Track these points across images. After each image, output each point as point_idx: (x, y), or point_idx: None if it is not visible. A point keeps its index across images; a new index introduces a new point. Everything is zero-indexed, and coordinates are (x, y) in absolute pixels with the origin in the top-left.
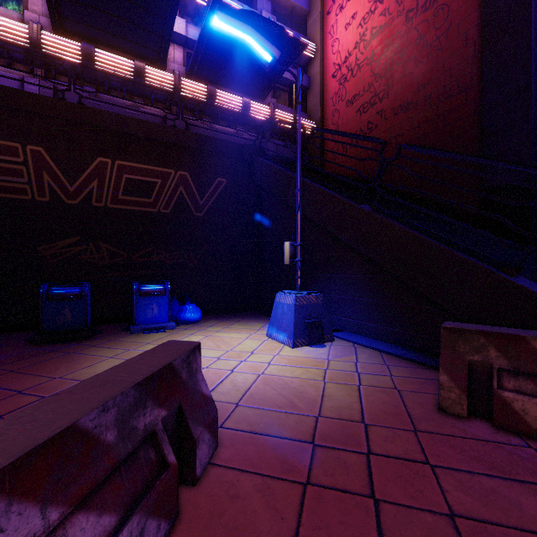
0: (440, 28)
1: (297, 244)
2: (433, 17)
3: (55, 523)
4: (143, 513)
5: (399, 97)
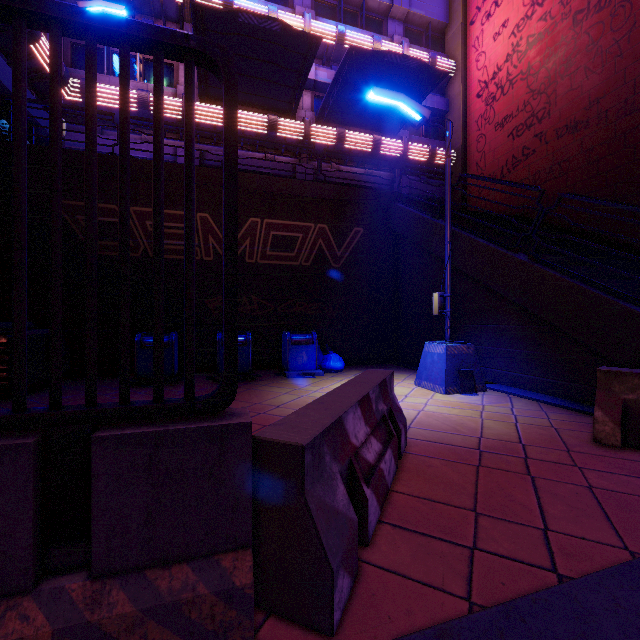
0: (619, 30)
1: (446, 295)
2: (610, 17)
3: (369, 432)
4: (391, 449)
5: (564, 116)
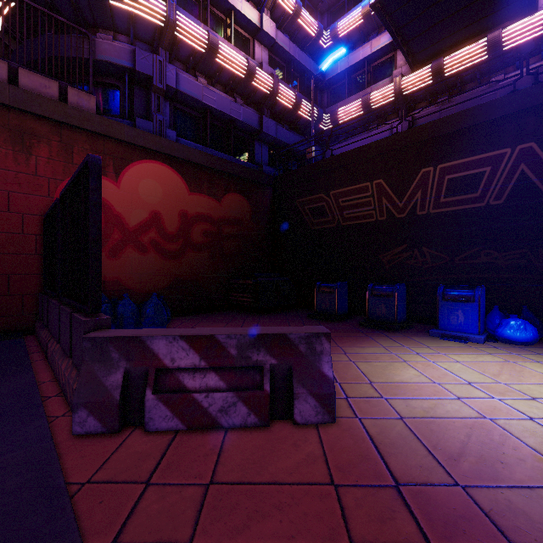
0: None
1: None
2: None
3: (202, 366)
4: (236, 395)
5: None
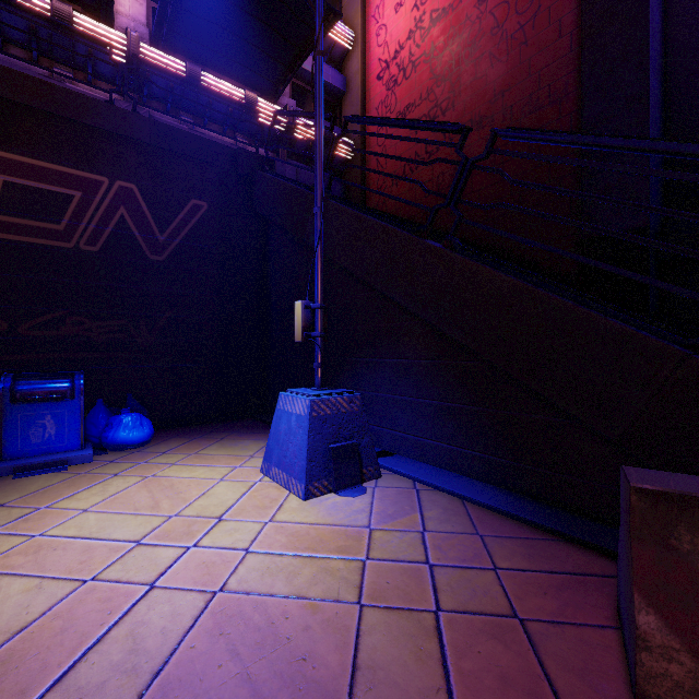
0: (524, 14)
1: (316, 306)
2: None
3: None
4: None
5: (469, 109)
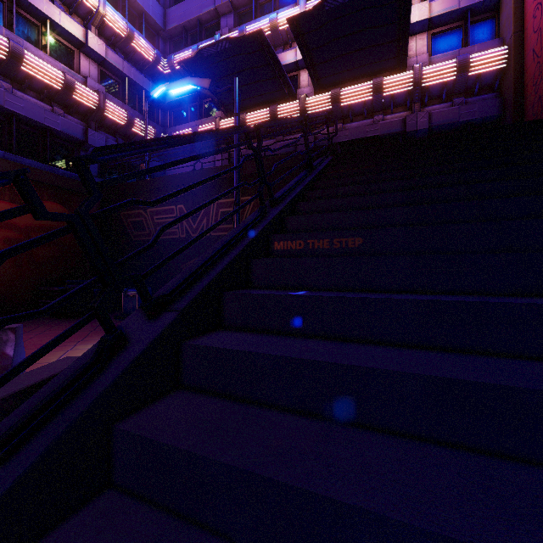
0: None
1: None
2: None
3: None
4: None
5: None
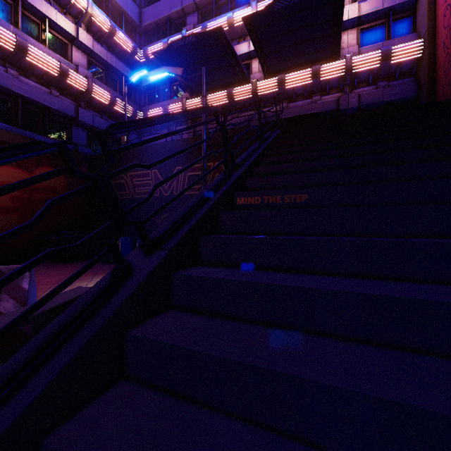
0: None
1: None
2: None
3: None
4: None
5: None
